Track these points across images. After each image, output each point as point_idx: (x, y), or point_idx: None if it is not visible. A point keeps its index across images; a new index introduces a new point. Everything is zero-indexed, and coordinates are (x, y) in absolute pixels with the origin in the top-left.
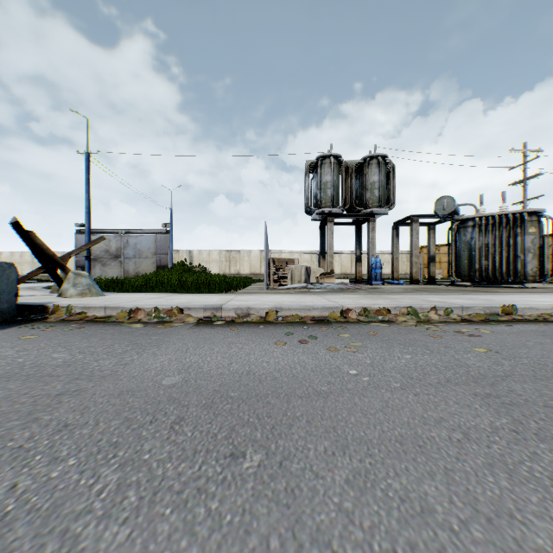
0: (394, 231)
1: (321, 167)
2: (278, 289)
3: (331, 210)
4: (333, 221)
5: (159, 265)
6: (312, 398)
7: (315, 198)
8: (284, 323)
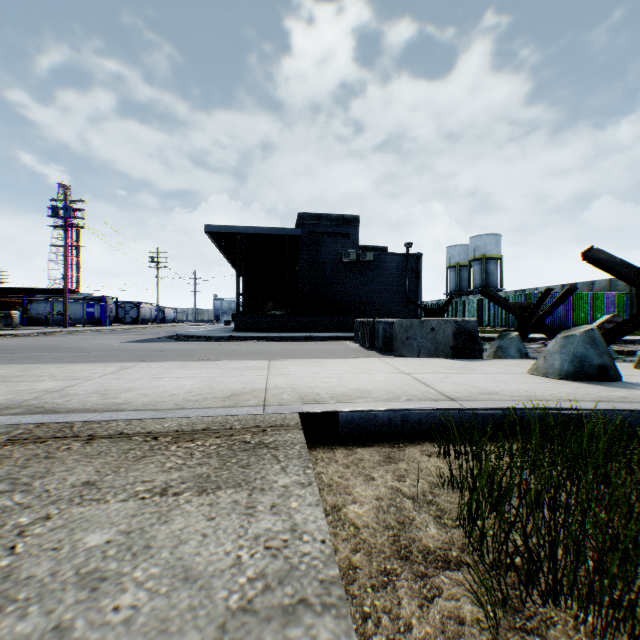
0: None
1: None
2: None
3: None
4: None
5: None
6: (231, 354)
7: None
8: None
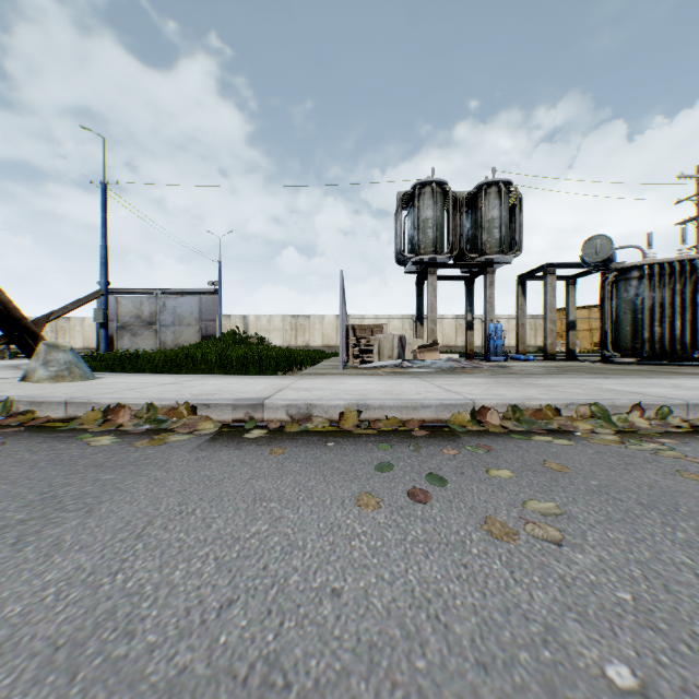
0: (519, 287)
1: (420, 198)
2: (360, 369)
3: (433, 258)
4: (435, 273)
5: (205, 335)
6: None
7: (411, 242)
8: (373, 435)
